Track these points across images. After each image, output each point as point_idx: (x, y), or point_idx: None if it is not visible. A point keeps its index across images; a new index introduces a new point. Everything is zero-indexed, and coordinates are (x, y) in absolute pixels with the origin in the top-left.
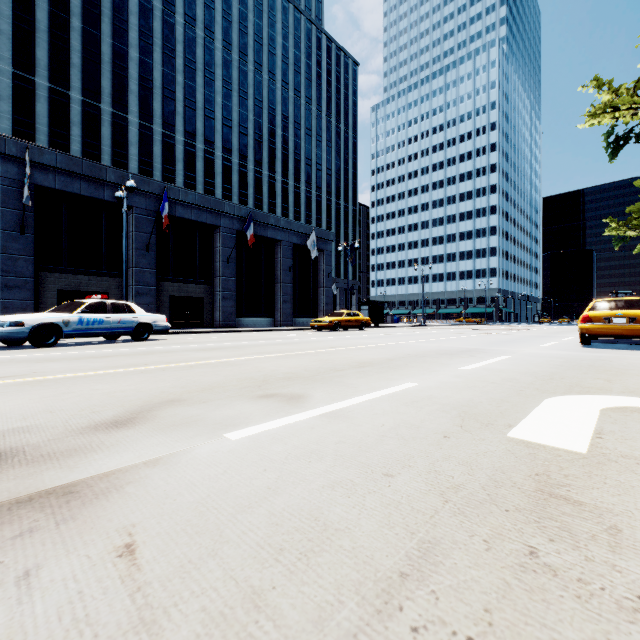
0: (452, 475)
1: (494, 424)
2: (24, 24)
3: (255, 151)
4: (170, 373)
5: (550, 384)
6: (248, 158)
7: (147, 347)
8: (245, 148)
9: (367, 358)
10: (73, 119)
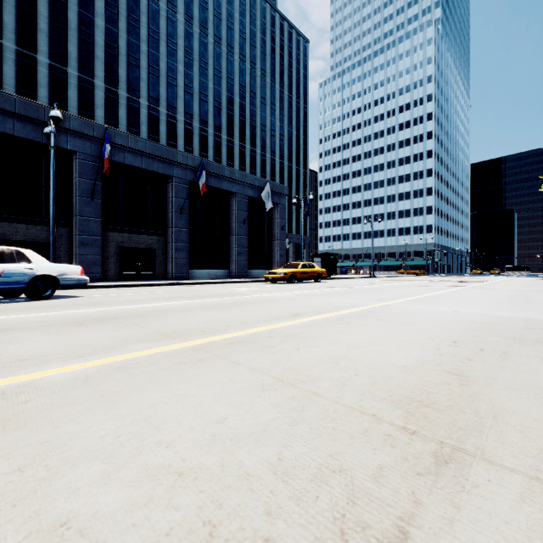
0: None
1: None
2: None
3: (215, 117)
4: None
5: None
6: (208, 123)
7: (7, 314)
8: (205, 114)
9: (390, 364)
10: (40, 81)
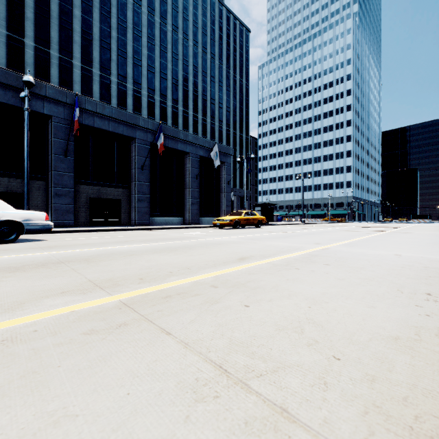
0: None
1: None
2: None
3: (173, 92)
4: None
5: None
6: (167, 97)
7: None
8: (165, 89)
9: (375, 334)
10: (27, 61)
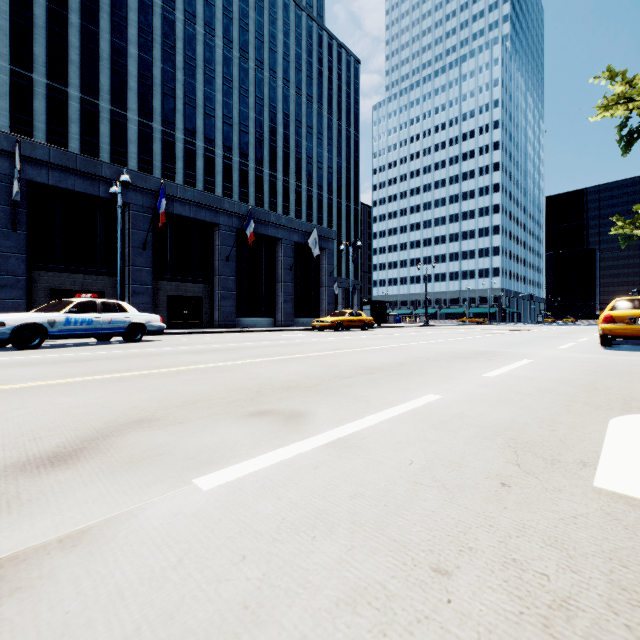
0: (545, 572)
1: (561, 461)
2: (21, 20)
3: (256, 149)
4: (151, 381)
5: (598, 397)
6: (249, 156)
7: (137, 349)
8: (246, 146)
9: (375, 362)
10: (71, 116)
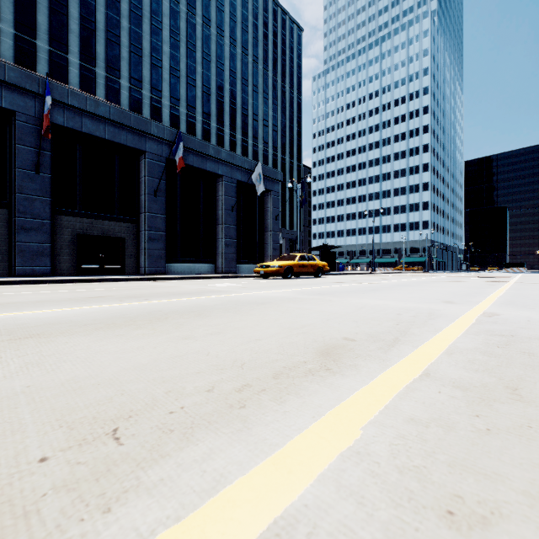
0: None
1: None
2: None
3: (203, 103)
4: None
5: None
6: (196, 109)
7: None
8: (193, 99)
9: None
10: (4, 53)
